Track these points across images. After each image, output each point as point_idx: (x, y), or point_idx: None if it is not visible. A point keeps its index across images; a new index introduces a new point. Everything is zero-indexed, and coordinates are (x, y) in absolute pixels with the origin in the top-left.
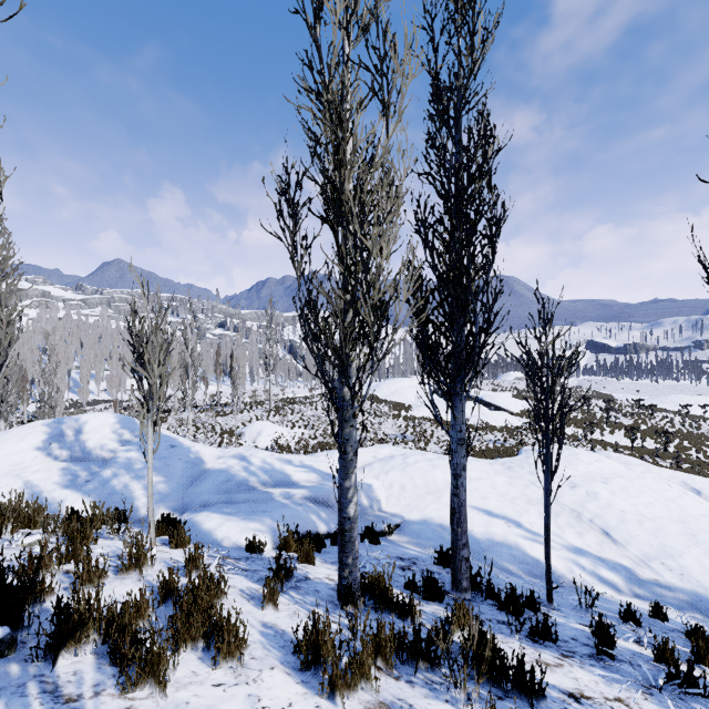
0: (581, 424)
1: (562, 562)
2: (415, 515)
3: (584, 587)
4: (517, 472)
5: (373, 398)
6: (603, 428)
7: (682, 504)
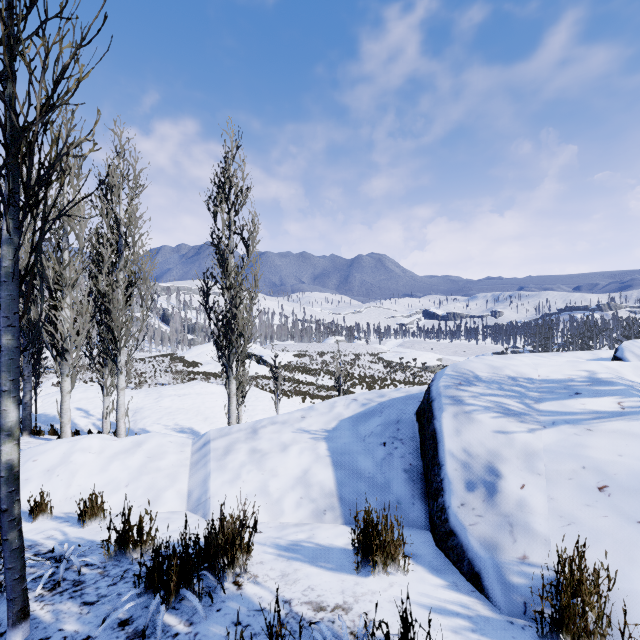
0: (310, 372)
1: (87, 423)
2: (41, 412)
3: (86, 431)
4: (140, 394)
5: (179, 359)
6: (320, 374)
7: (207, 403)
